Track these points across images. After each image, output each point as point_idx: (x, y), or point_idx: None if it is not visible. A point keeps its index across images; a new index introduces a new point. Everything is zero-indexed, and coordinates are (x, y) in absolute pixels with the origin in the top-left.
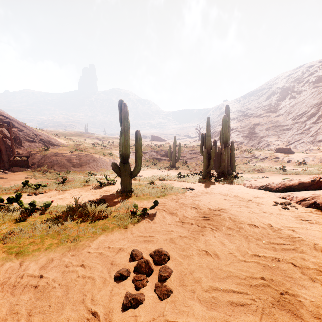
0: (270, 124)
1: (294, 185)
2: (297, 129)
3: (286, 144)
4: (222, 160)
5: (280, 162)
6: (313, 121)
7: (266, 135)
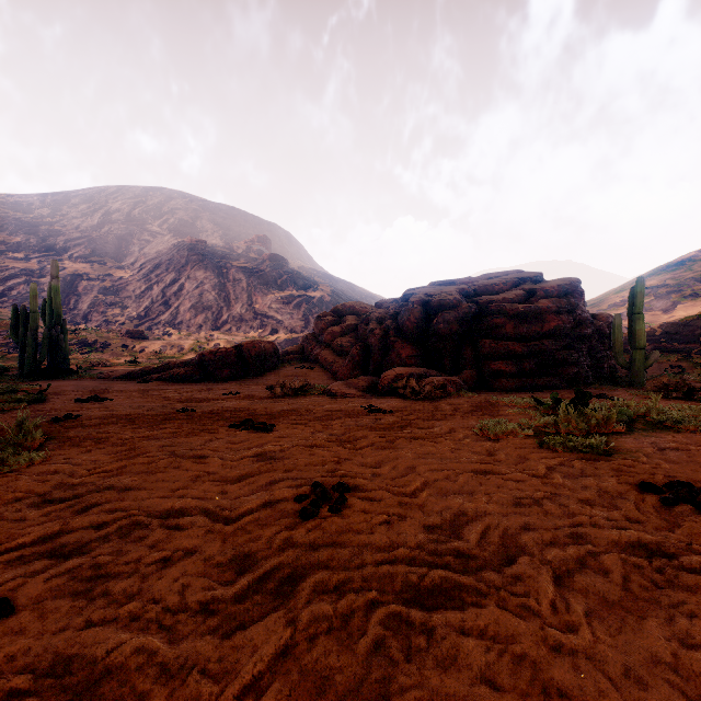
0: (108, 280)
1: (152, 371)
2: (152, 299)
3: (137, 322)
4: (61, 349)
5: (131, 352)
6: (173, 290)
7: (102, 302)
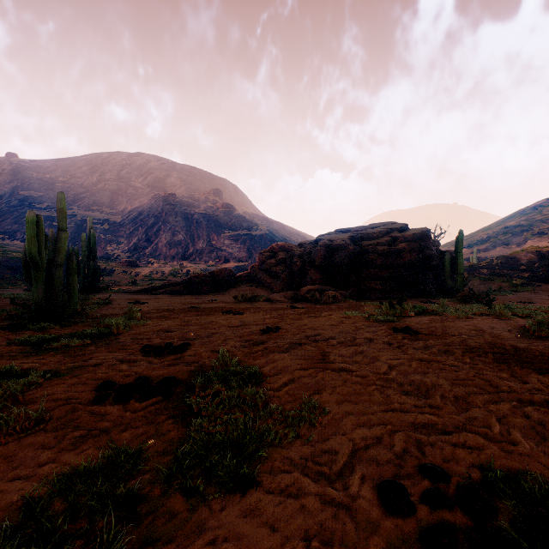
0: (106, 224)
1: (157, 288)
2: (138, 237)
3: (129, 254)
4: (99, 274)
5: (129, 276)
6: (153, 231)
7: (103, 240)
